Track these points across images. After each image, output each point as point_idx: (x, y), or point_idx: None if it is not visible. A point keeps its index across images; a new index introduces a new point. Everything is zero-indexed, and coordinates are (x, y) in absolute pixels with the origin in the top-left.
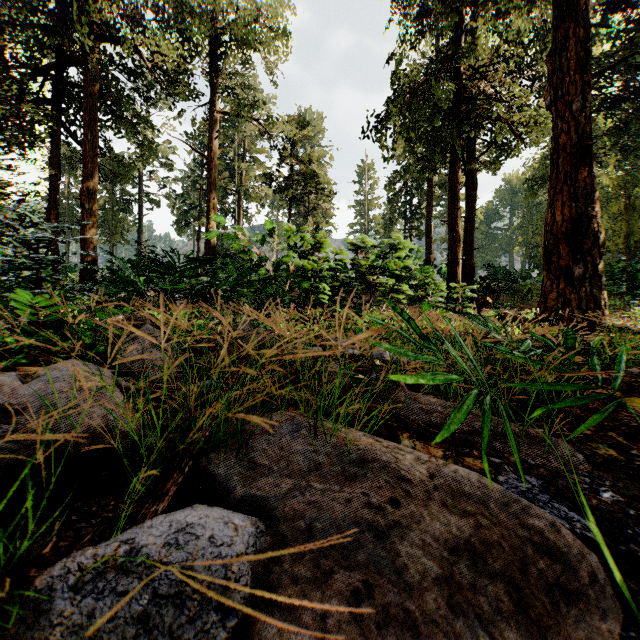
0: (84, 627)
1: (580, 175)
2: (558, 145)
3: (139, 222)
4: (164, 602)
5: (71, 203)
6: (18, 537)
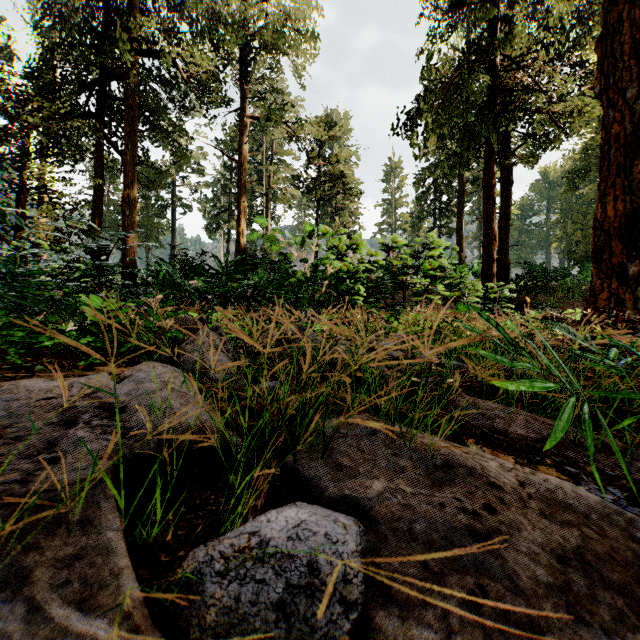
0: (233, 609)
1: (634, 167)
2: (609, 136)
3: (172, 226)
4: (297, 592)
5: (111, 210)
6: (141, 524)
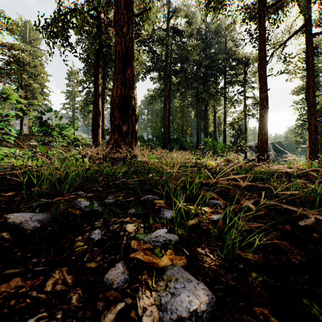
0: None
1: (127, 72)
2: (116, 50)
3: None
4: None
5: None
6: None
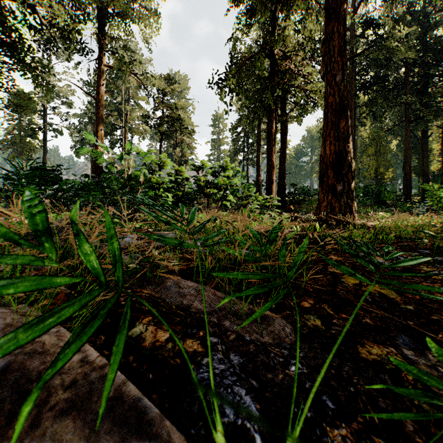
0: None
1: (341, 124)
2: (328, 103)
3: (44, 146)
4: None
5: None
6: None
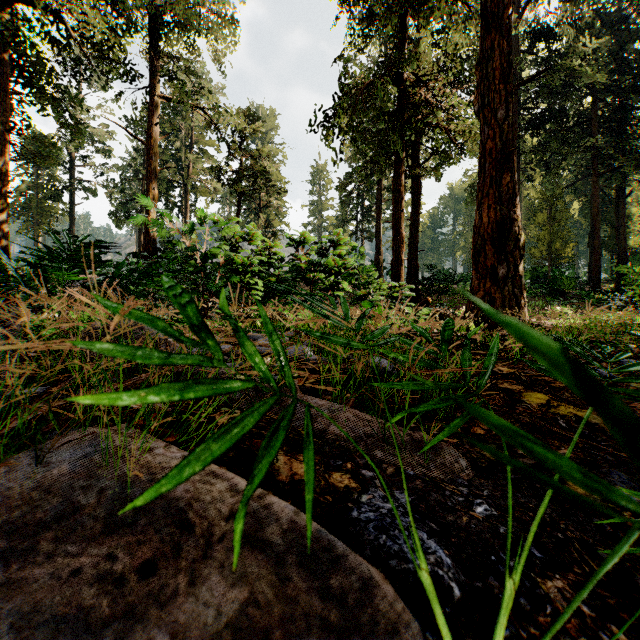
0: None
1: (504, 180)
2: (485, 150)
3: (71, 212)
4: None
5: None
6: None
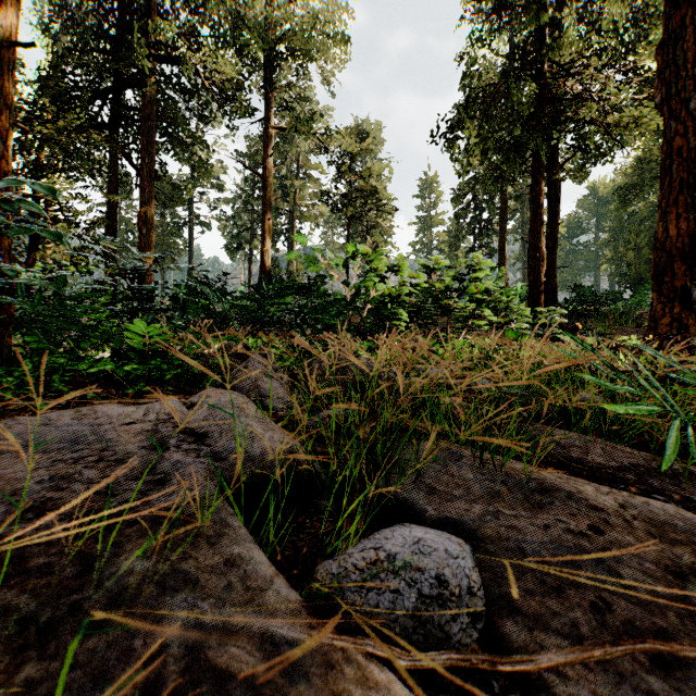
0: (374, 616)
1: None
2: (670, 149)
3: (189, 246)
4: (429, 602)
5: (122, 228)
6: None
